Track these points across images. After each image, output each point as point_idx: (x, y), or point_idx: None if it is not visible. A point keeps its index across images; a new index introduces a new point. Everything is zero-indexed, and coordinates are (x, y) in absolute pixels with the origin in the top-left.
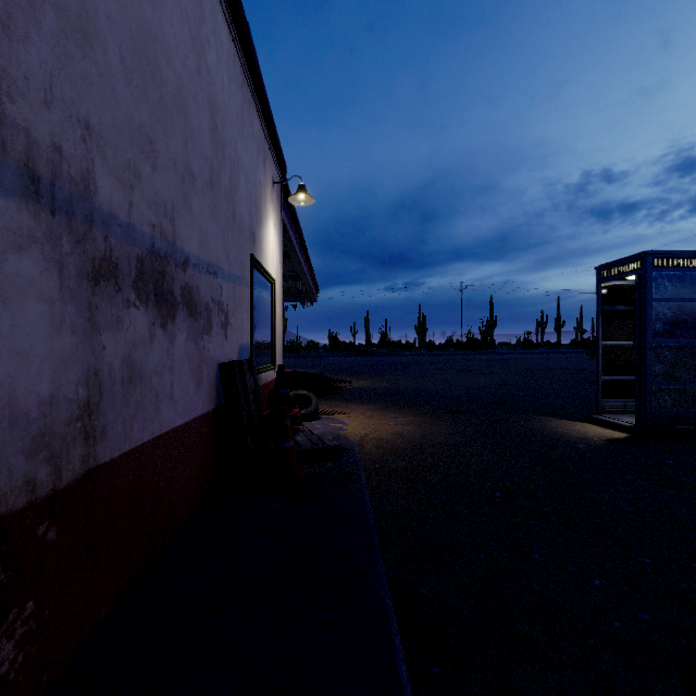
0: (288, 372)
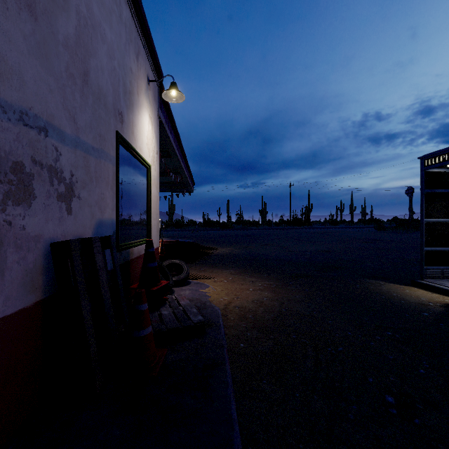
0: (172, 241)
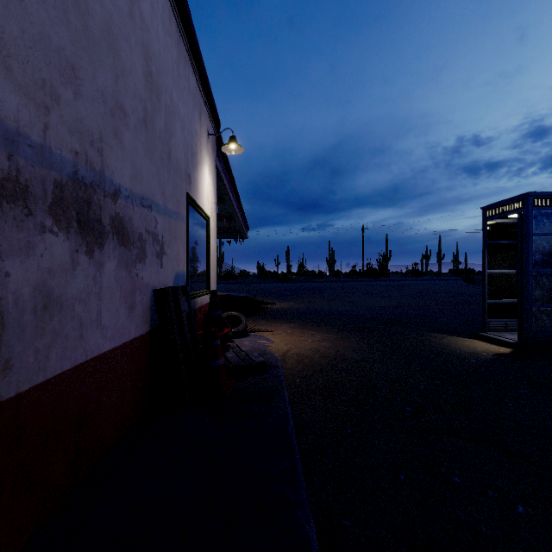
0: (224, 295)
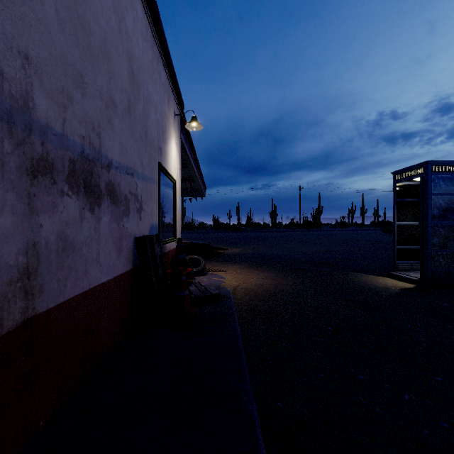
0: (186, 243)
